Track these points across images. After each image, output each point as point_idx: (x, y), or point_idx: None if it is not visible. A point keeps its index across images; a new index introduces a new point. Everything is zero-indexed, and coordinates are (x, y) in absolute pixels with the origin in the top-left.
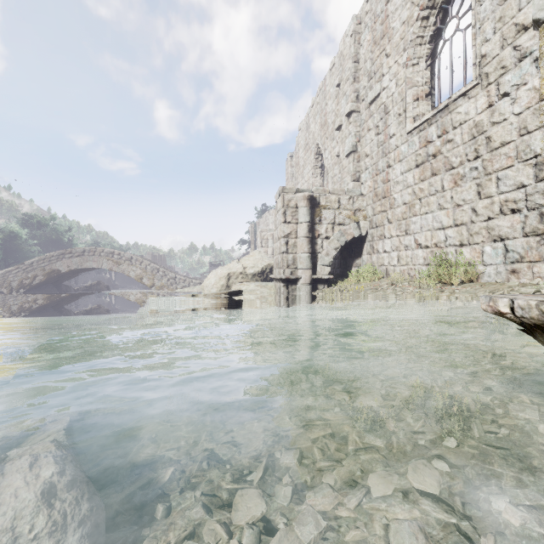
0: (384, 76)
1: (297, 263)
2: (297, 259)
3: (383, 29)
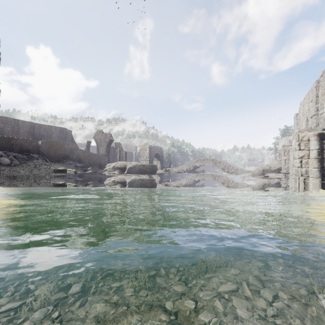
0: (324, 108)
1: (289, 168)
2: (289, 167)
3: (324, 92)
